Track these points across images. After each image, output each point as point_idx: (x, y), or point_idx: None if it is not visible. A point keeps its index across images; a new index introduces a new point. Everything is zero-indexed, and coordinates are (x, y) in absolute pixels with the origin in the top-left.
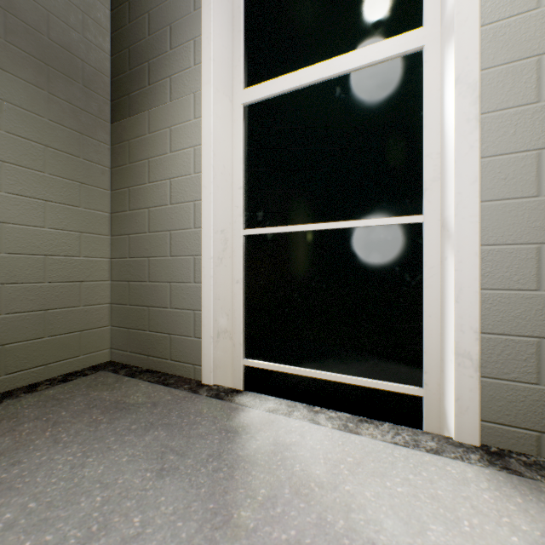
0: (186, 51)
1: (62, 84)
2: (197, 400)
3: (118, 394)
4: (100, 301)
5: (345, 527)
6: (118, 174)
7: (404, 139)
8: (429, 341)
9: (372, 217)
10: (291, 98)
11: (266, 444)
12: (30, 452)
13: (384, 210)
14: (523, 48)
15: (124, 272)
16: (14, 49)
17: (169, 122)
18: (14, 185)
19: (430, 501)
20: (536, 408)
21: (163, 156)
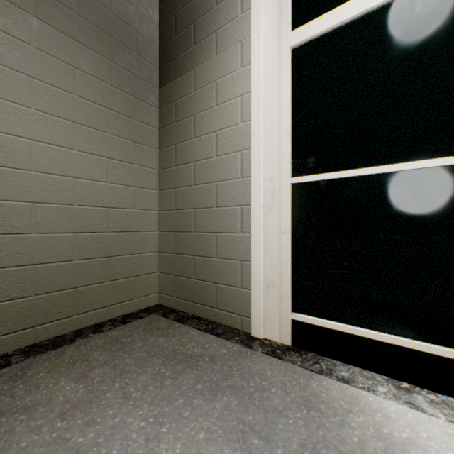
0: (232, 2)
1: (121, 53)
2: (255, 357)
3: (174, 342)
4: (150, 249)
5: None
6: (165, 134)
7: None
8: None
9: None
10: (351, 28)
11: (369, 438)
12: (102, 408)
13: None
14: None
15: (171, 223)
16: (84, 22)
17: (215, 76)
18: (83, 144)
19: None
20: None
21: (209, 110)
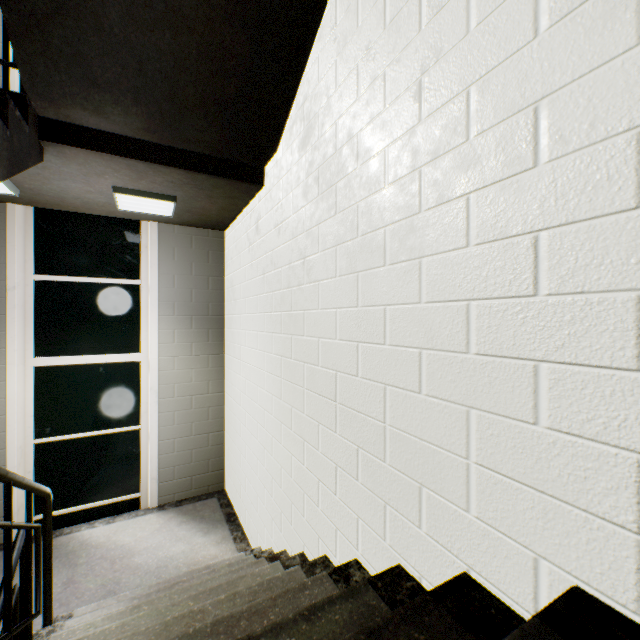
0: None
1: None
2: None
3: None
4: None
5: (115, 546)
6: None
7: (134, 394)
8: (144, 473)
9: (120, 427)
10: (73, 367)
11: (77, 544)
12: None
13: (125, 424)
14: (171, 381)
15: None
16: None
17: None
18: None
19: (140, 528)
20: (174, 487)
21: None
